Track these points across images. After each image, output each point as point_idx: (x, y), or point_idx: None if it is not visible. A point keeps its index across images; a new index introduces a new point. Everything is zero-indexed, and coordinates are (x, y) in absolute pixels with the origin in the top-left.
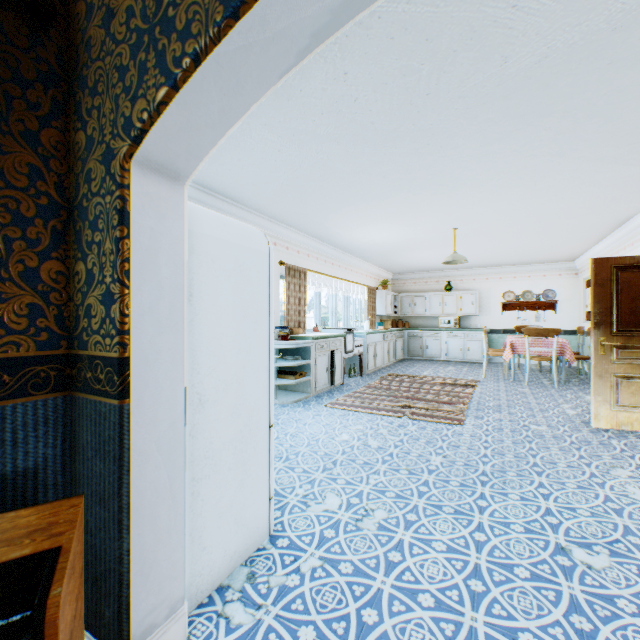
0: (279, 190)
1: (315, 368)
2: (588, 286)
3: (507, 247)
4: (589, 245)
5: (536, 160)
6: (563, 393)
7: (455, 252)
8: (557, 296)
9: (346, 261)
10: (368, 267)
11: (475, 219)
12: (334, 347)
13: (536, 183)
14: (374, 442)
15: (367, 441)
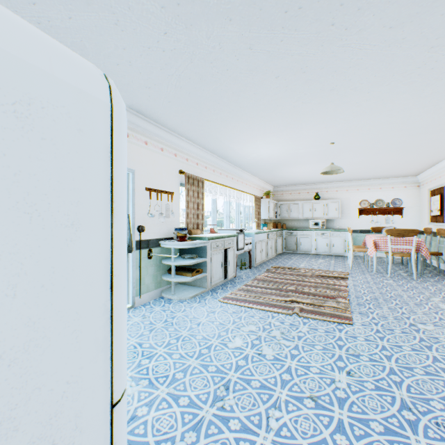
0: (173, 95)
1: (211, 265)
2: (433, 195)
3: (369, 162)
4: (437, 161)
5: (440, 53)
6: (424, 285)
7: (332, 163)
8: (403, 203)
9: (238, 174)
10: (255, 180)
11: (352, 133)
12: (228, 246)
13: (425, 88)
14: (269, 350)
15: (261, 349)
